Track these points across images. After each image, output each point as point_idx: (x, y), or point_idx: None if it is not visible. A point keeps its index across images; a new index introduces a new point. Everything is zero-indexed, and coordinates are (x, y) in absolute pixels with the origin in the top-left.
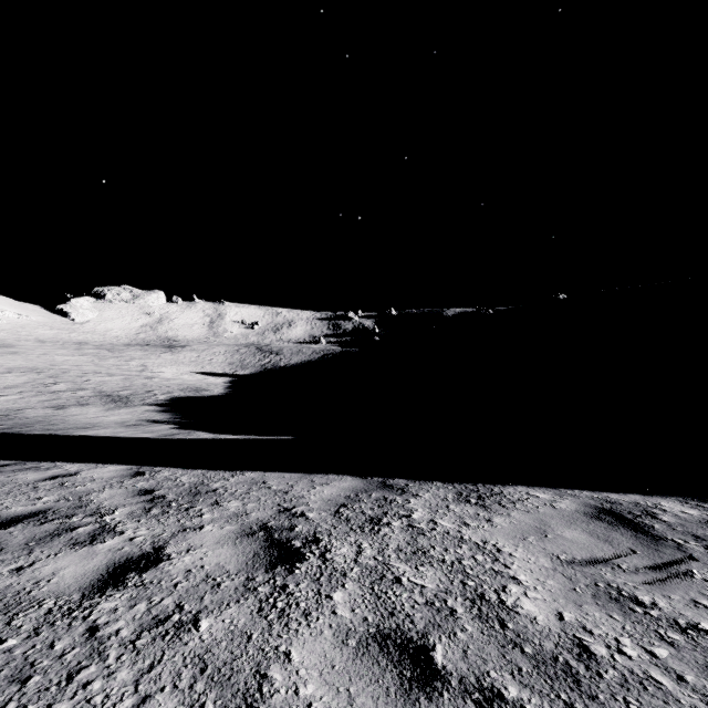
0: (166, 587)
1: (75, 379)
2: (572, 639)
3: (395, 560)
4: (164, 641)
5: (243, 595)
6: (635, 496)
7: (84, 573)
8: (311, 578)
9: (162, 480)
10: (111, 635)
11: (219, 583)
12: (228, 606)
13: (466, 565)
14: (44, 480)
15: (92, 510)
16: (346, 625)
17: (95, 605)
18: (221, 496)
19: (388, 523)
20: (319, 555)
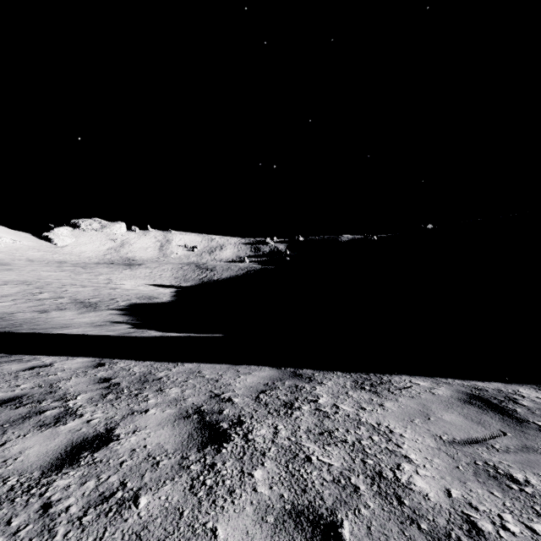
0: (113, 466)
1: (56, 290)
2: (461, 516)
3: (306, 440)
4: (107, 517)
5: (178, 473)
6: (497, 384)
7: (46, 452)
8: (235, 457)
9: (118, 370)
10: (61, 512)
11: (158, 462)
12: (164, 484)
13: (365, 445)
14: (24, 370)
15: (59, 396)
16: (265, 502)
17: (51, 482)
18: (165, 383)
19: (299, 407)
20: (242, 436)
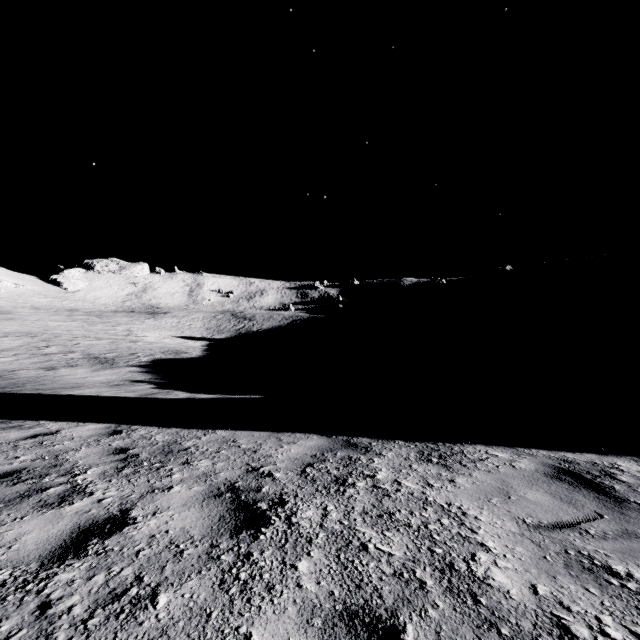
0: (128, 555)
1: (66, 343)
2: (550, 618)
3: (361, 524)
4: (118, 620)
5: (206, 565)
6: (591, 455)
7: (47, 539)
8: (276, 544)
9: (137, 439)
10: (62, 613)
11: (182, 550)
12: (189, 578)
13: (432, 530)
14: (25, 439)
15: (66, 470)
16: (311, 601)
17: (52, 576)
18: (192, 455)
19: (353, 484)
20: (284, 519)
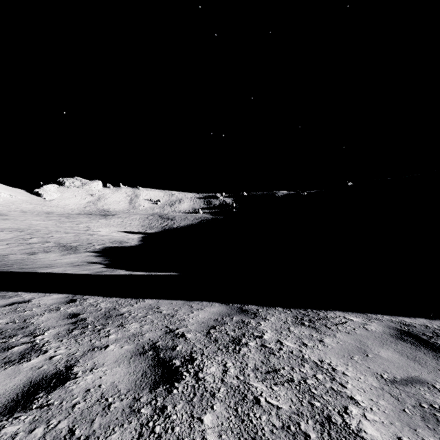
0: (65, 409)
1: (44, 236)
2: None
3: (253, 379)
4: None
5: (128, 418)
6: (422, 319)
7: (3, 392)
8: (186, 398)
9: (86, 306)
10: None
11: (110, 404)
12: (113, 431)
13: (310, 385)
14: (5, 306)
15: (30, 331)
16: None
17: None
18: (126, 319)
19: (246, 343)
20: (193, 374)
